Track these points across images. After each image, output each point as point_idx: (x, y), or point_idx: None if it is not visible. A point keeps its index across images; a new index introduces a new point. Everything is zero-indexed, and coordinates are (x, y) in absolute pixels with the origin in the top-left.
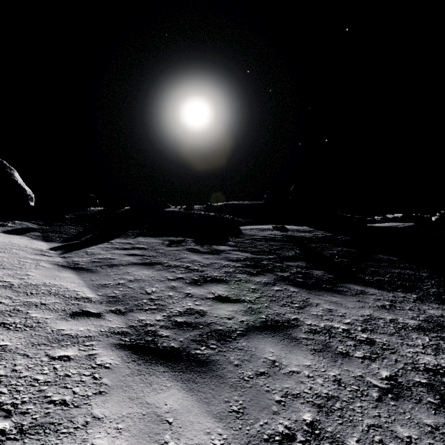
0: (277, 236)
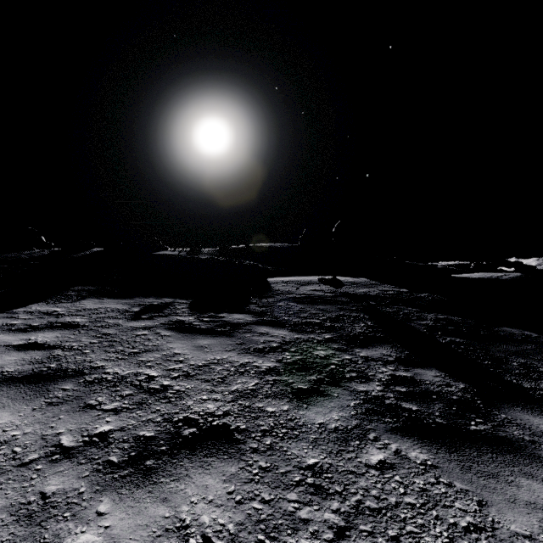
0: (326, 293)
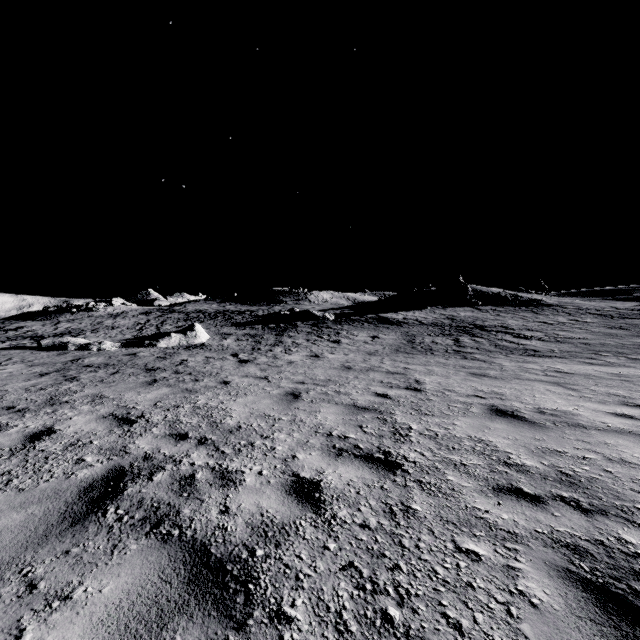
0: None
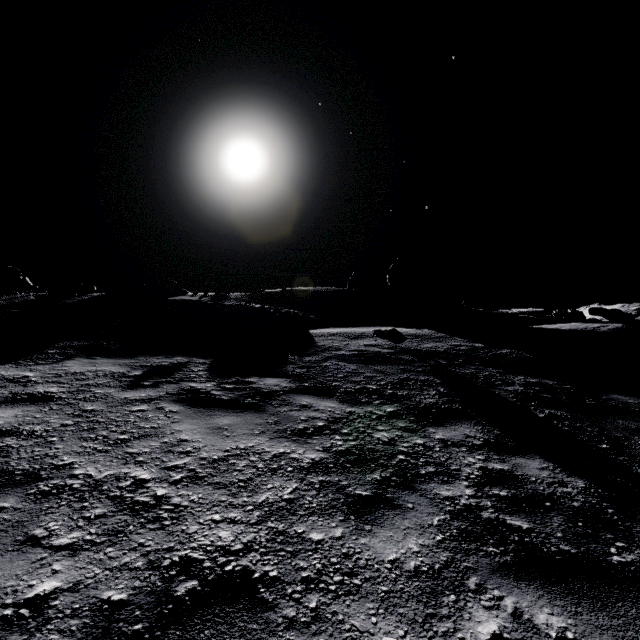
0: (383, 349)
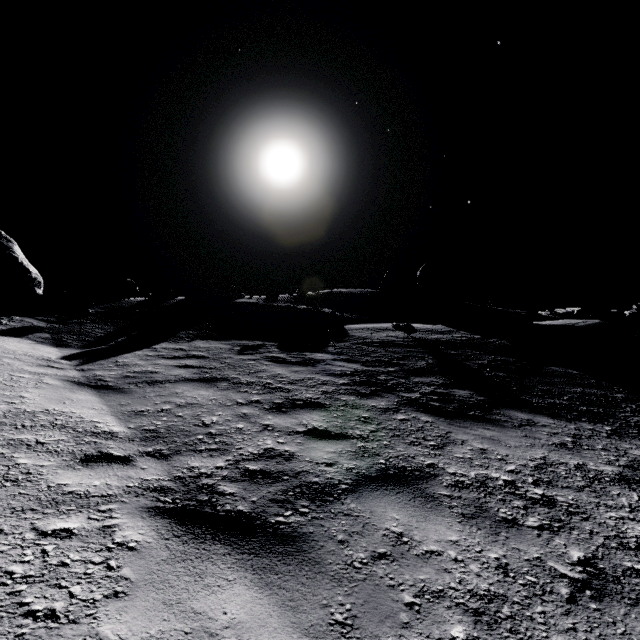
0: (399, 338)
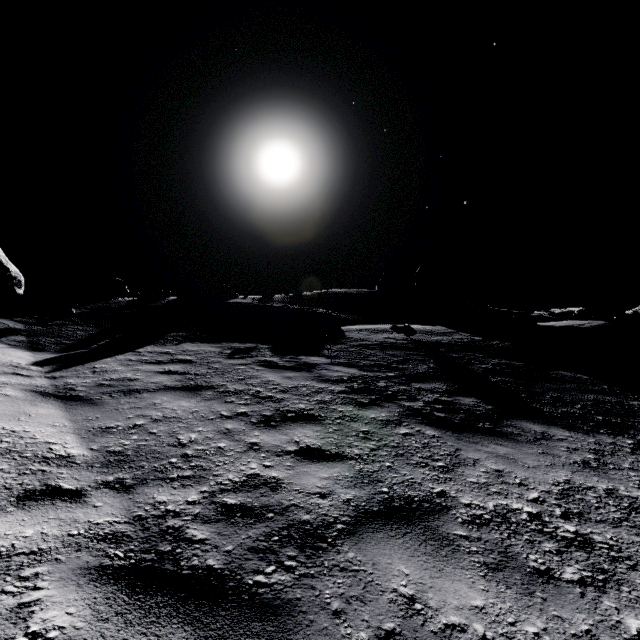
0: (398, 340)
